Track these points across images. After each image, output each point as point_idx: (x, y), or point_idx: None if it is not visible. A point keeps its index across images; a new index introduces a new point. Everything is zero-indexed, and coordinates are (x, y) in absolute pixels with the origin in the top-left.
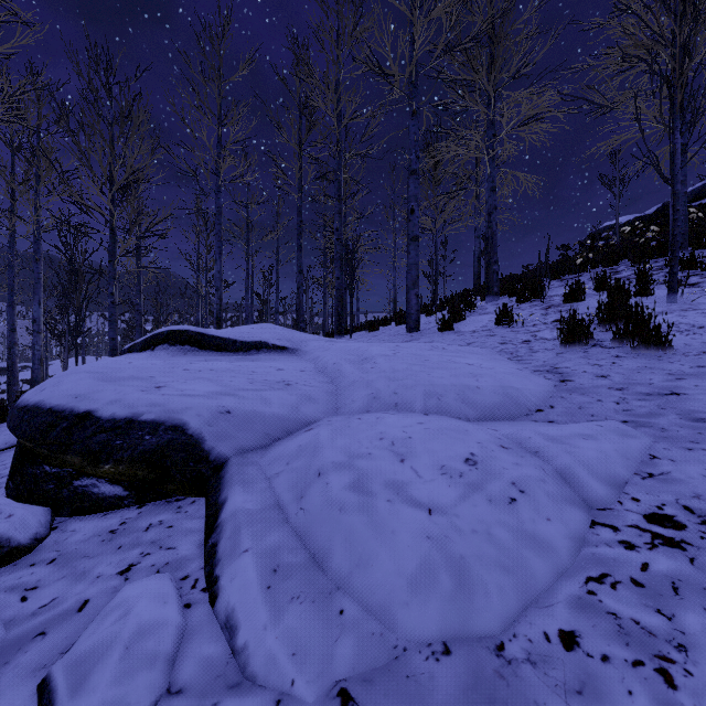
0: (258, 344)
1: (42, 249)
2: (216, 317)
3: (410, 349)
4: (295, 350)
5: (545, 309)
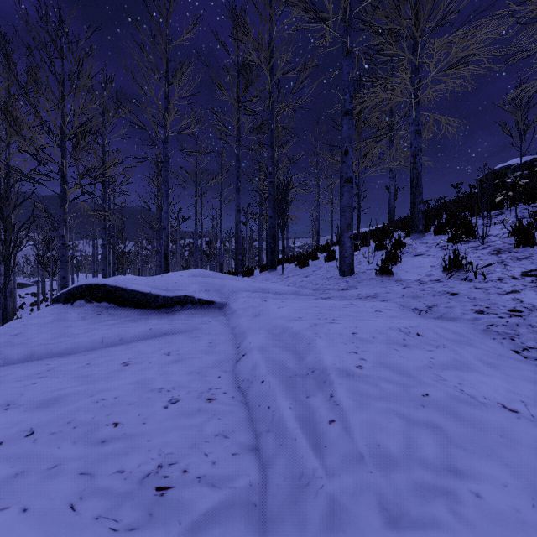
0: (182, 299)
1: (12, 195)
2: (164, 252)
3: (378, 346)
4: (223, 304)
5: (495, 254)
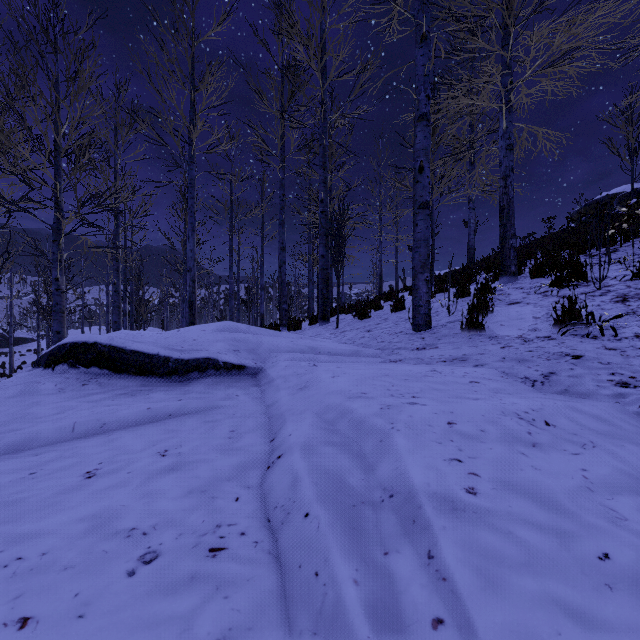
0: (202, 363)
1: None
2: (189, 300)
3: (493, 447)
4: (257, 369)
5: (621, 302)
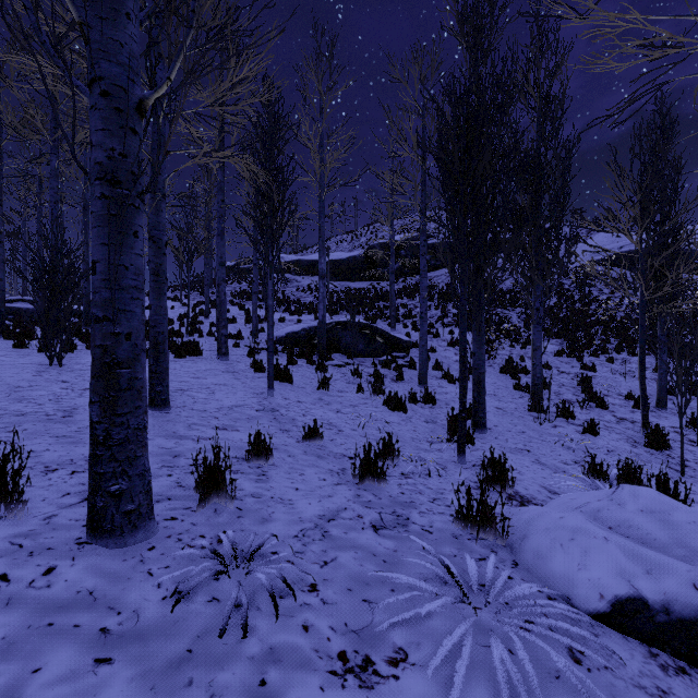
0: None
1: None
2: None
3: None
4: None
5: None
